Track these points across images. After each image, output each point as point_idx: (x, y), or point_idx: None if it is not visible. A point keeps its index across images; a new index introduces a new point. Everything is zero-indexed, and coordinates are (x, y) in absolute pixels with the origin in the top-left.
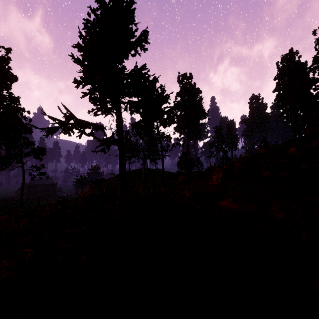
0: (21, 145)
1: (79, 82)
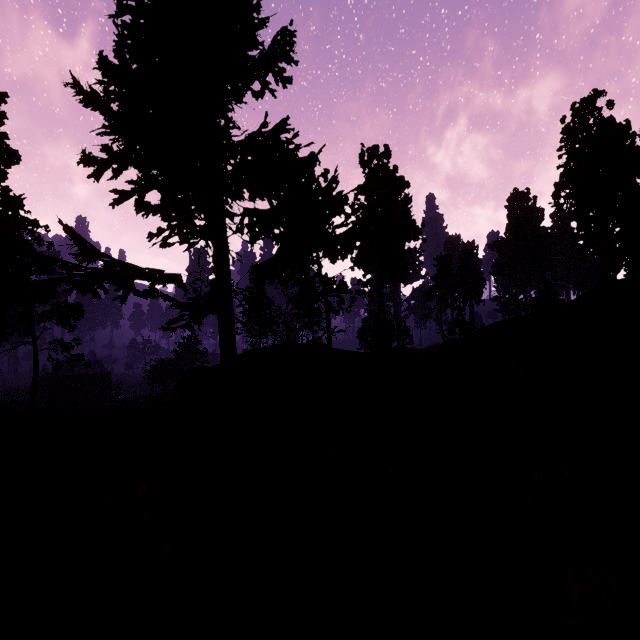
0: None
1: (99, 162)
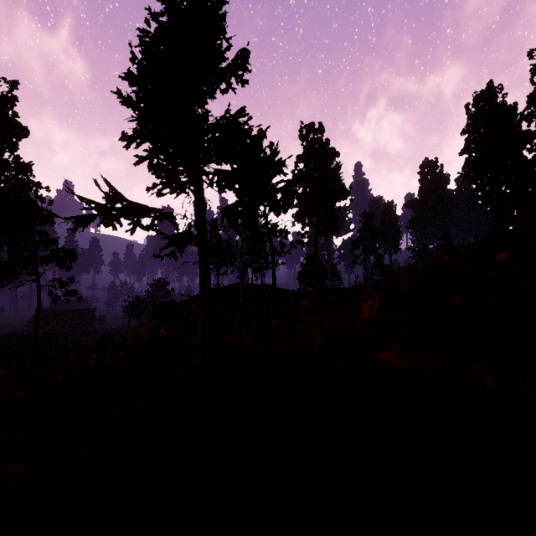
0: (35, 244)
1: (129, 139)
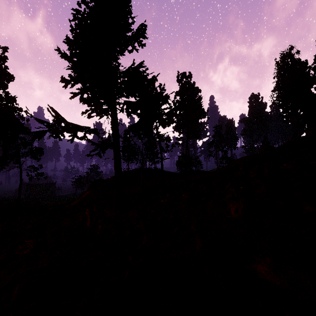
0: (18, 145)
1: (66, 81)
